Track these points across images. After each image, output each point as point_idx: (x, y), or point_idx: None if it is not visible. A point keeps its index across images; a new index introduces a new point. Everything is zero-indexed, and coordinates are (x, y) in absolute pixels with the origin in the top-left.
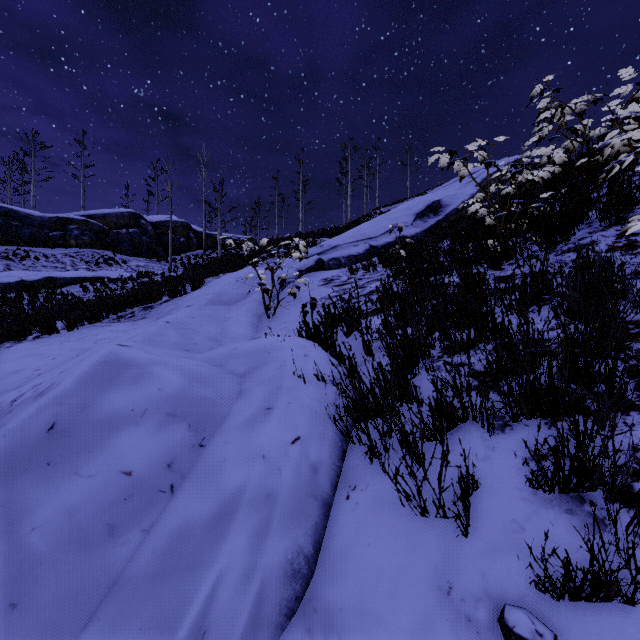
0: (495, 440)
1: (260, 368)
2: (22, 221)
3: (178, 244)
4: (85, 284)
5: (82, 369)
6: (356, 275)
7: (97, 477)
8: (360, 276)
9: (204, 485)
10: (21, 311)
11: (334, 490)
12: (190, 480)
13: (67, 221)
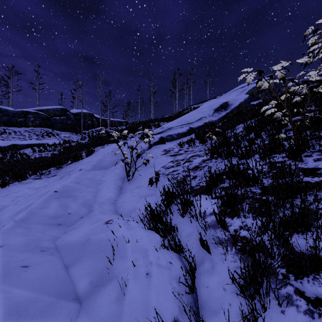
0: None
1: (99, 290)
2: (2, 113)
3: (87, 124)
4: (34, 147)
5: None
6: (183, 148)
7: None
8: (186, 149)
9: None
10: None
11: None
12: None
13: (27, 113)
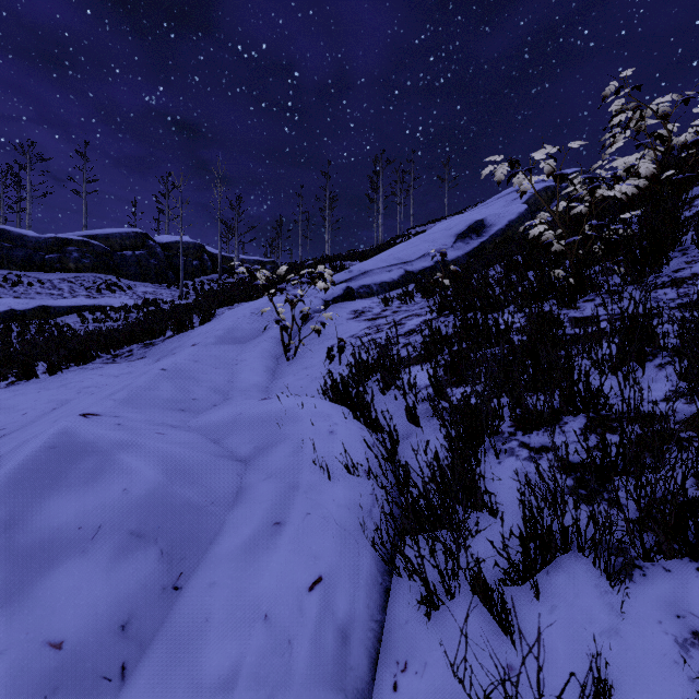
0: (621, 594)
1: (269, 450)
2: (14, 242)
3: (191, 268)
4: (84, 313)
5: (18, 460)
6: (391, 307)
7: (7, 655)
8: (395, 308)
9: (172, 670)
10: (8, 345)
11: (373, 669)
12: (152, 656)
13: (65, 242)
